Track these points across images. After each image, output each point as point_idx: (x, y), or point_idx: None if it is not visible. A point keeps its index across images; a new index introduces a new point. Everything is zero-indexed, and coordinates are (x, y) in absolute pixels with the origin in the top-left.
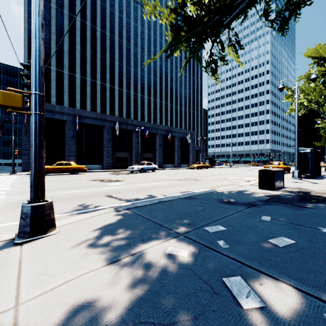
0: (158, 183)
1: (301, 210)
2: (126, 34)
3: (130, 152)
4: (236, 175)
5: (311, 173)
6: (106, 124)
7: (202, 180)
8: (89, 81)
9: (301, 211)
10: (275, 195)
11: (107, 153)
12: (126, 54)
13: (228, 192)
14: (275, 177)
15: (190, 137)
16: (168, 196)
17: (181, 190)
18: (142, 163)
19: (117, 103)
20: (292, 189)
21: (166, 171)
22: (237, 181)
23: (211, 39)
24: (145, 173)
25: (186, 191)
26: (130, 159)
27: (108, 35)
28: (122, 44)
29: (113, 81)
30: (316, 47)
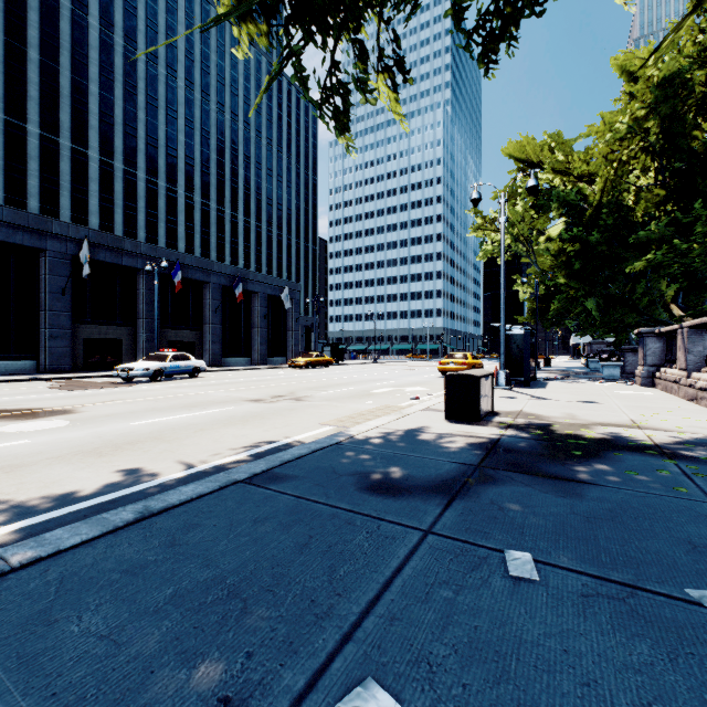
0: (190, 415)
1: (580, 498)
2: (124, 20)
3: (129, 325)
4: (388, 383)
5: (526, 376)
6: (49, 243)
7: (315, 399)
8: (1, 121)
9: (583, 503)
10: (490, 440)
11: (54, 327)
12: (123, 71)
13: (380, 441)
14: (480, 390)
15: (290, 295)
16: (202, 467)
17: (250, 437)
18: (160, 355)
19: (96, 195)
20: (514, 418)
21: (228, 375)
22: (392, 397)
23: (334, 20)
24: (169, 382)
25: (266, 439)
26: (131, 345)
27: (67, 7)
28: (112, 42)
29: (83, 135)
30: (520, 142)
